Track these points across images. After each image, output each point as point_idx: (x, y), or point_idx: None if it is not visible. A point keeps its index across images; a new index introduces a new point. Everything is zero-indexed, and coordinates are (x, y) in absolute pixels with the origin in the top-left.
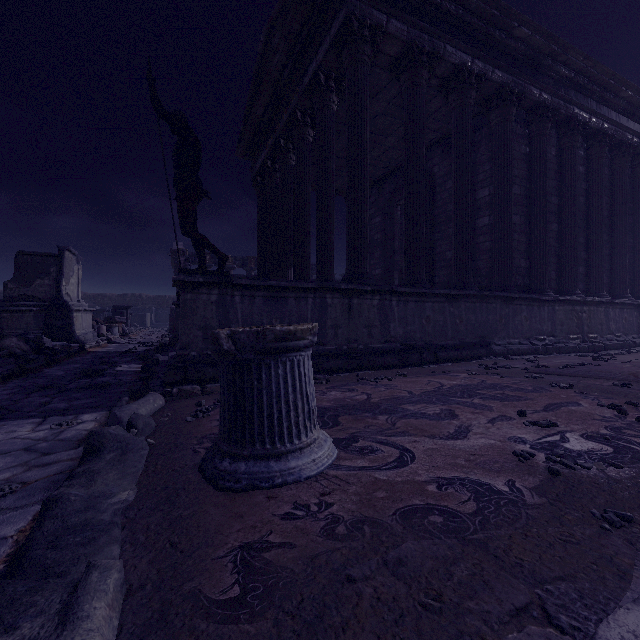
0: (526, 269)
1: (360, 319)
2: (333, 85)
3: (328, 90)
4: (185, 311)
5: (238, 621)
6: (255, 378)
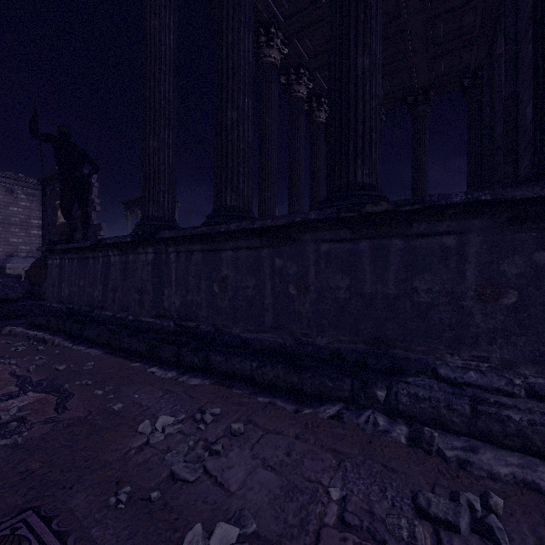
0: None
1: (134, 281)
2: None
3: None
4: (49, 273)
5: None
6: None
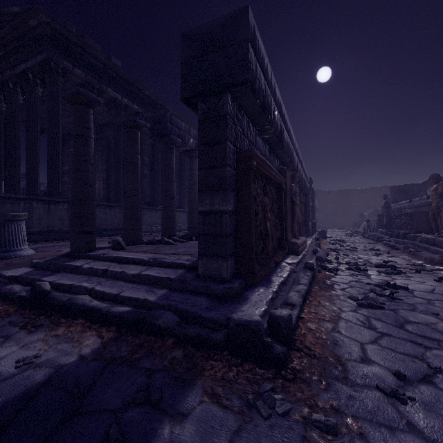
0: (152, 195)
1: (56, 215)
2: (39, 82)
3: (35, 84)
4: None
5: (8, 267)
6: (3, 229)
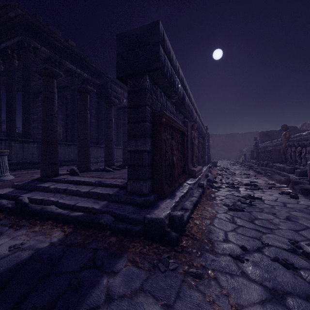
0: (97, 137)
1: (28, 151)
2: (15, 56)
3: (13, 57)
4: None
5: None
6: None
